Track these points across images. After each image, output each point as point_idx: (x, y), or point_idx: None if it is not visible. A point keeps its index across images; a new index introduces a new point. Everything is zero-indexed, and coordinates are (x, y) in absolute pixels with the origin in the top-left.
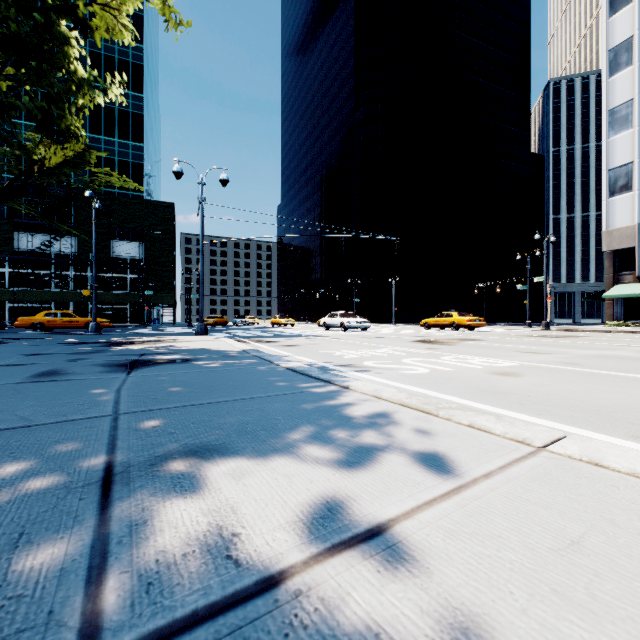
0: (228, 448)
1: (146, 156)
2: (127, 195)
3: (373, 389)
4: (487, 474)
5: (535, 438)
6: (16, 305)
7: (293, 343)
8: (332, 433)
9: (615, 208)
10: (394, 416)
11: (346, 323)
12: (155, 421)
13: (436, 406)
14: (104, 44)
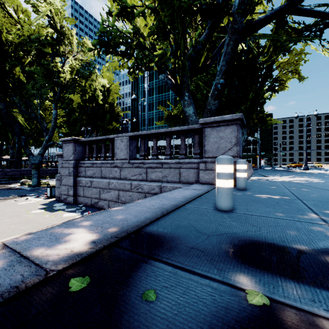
0: None
1: None
2: None
3: None
4: None
5: None
6: None
7: None
8: None
9: None
10: None
11: None
12: None
13: None
14: None
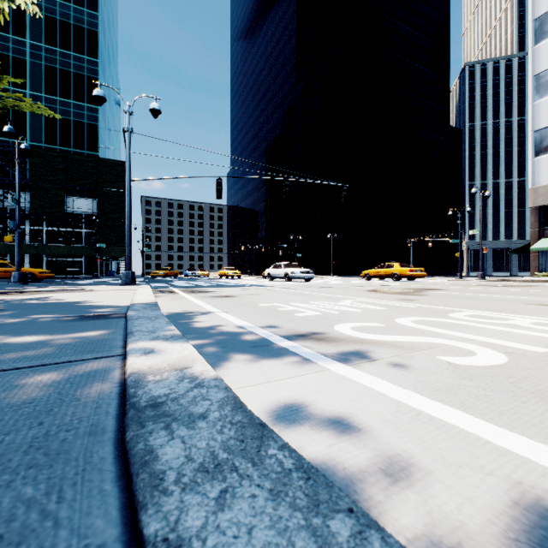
0: None
1: (102, 118)
2: (82, 154)
3: None
4: None
5: None
6: None
7: (229, 293)
8: None
9: (540, 167)
10: None
11: (290, 273)
12: None
13: None
14: (59, 10)
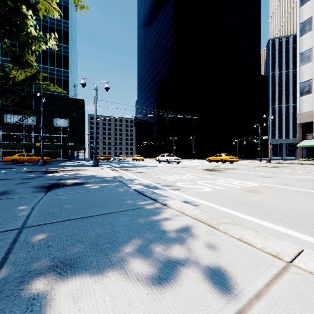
0: (80, 262)
1: (70, 76)
2: (61, 95)
3: (180, 206)
4: (258, 294)
5: (284, 253)
6: (5, 150)
7: (141, 171)
8: (152, 246)
9: (303, 102)
10: (192, 229)
11: (169, 159)
12: (43, 234)
13: (217, 221)
14: (49, 20)
